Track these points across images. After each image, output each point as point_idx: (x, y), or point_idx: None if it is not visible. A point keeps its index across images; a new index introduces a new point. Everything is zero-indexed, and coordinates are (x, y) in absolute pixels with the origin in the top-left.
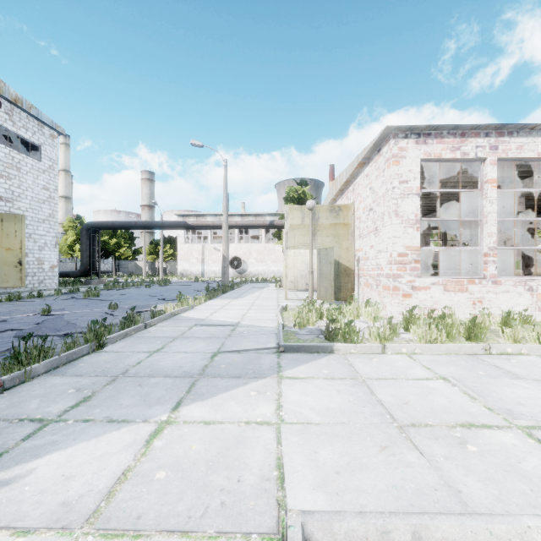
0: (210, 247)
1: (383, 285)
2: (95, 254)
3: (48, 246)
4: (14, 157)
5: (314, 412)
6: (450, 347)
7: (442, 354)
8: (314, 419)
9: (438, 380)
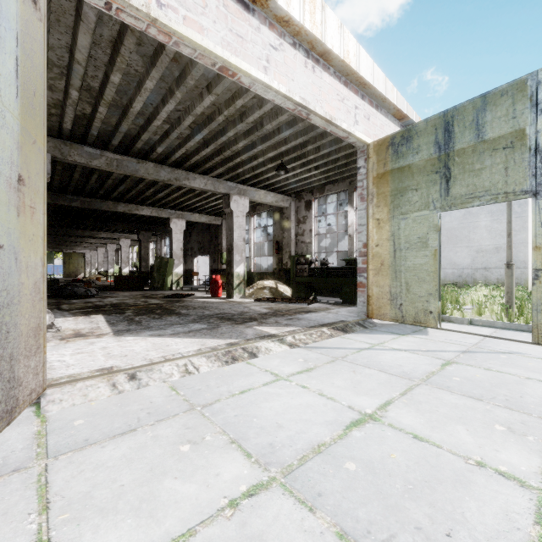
0: None
1: None
2: None
3: None
4: None
5: None
6: None
7: None
8: None
9: None
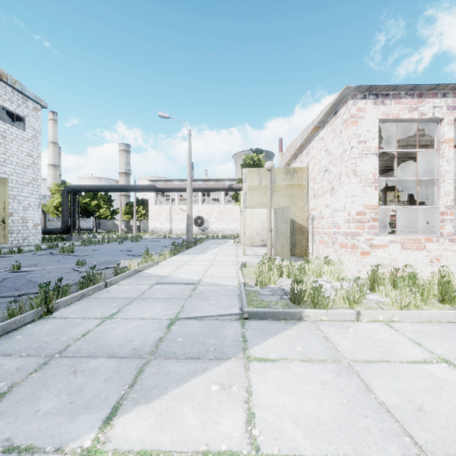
0: (176, 208)
1: (340, 243)
2: (75, 213)
3: (32, 206)
4: (0, 127)
5: (301, 430)
6: (432, 314)
7: (423, 322)
8: (302, 447)
9: (440, 364)
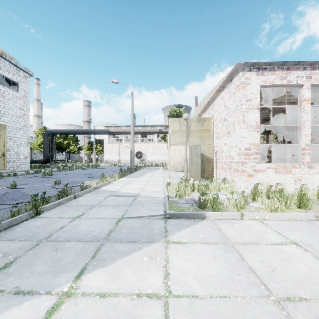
0: (123, 145)
1: (234, 169)
2: (53, 149)
3: (23, 144)
4: (1, 89)
5: (197, 282)
6: (291, 215)
7: (285, 220)
8: (198, 291)
9: (291, 245)
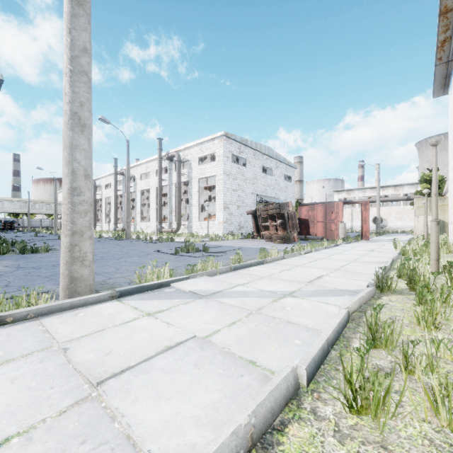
0: (357, 210)
1: None
2: None
3: None
4: (286, 184)
5: None
6: None
7: None
8: None
9: None
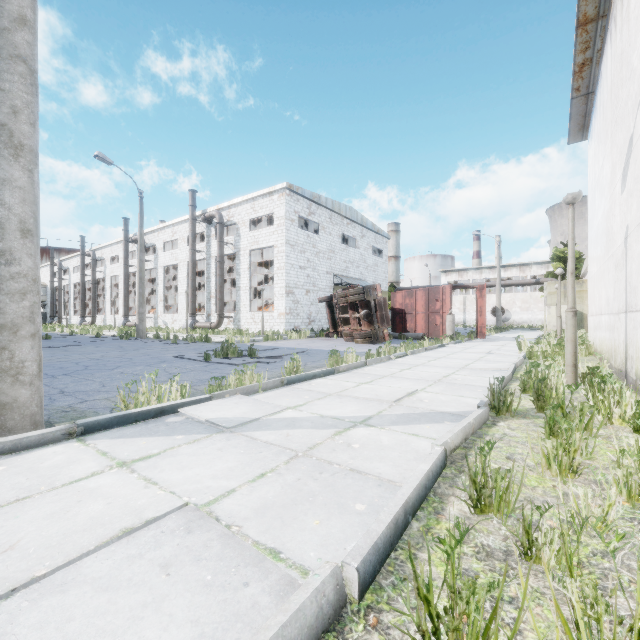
0: (471, 298)
1: None
2: None
3: None
4: (376, 260)
5: None
6: None
7: None
8: None
9: None
